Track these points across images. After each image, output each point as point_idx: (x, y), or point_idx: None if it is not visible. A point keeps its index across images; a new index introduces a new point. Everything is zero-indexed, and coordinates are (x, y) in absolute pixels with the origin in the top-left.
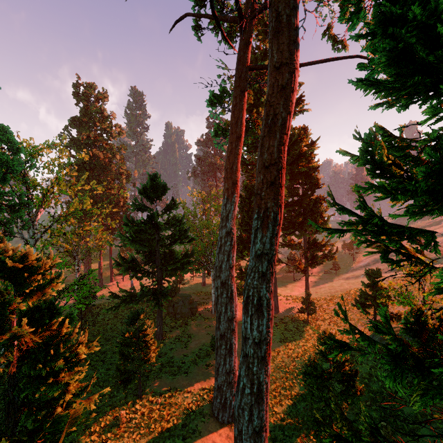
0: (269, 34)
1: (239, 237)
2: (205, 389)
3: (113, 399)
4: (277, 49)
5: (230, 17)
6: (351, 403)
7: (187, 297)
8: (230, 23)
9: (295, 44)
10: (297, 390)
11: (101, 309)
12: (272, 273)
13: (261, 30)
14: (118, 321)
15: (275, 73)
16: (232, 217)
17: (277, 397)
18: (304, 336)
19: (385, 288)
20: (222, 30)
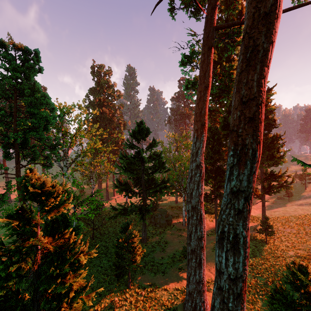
0: None
1: (205, 168)
2: (178, 289)
3: (110, 285)
4: None
5: None
6: None
7: (164, 212)
8: (198, 0)
9: None
10: (261, 306)
11: (106, 215)
12: (249, 211)
13: (223, 3)
14: (116, 225)
15: (256, 1)
16: (201, 152)
17: None
18: (263, 254)
19: None
20: None
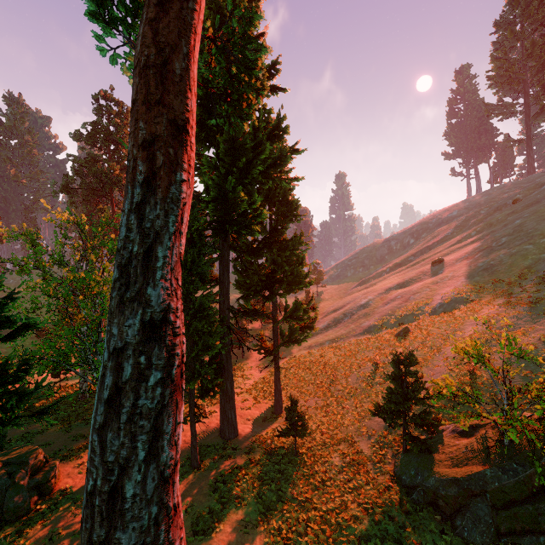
0: None
1: None
2: None
3: None
4: None
5: None
6: None
7: (28, 458)
8: None
9: None
10: None
11: None
12: None
13: None
14: None
15: None
16: (171, 259)
17: None
18: (298, 488)
19: (420, 382)
20: None
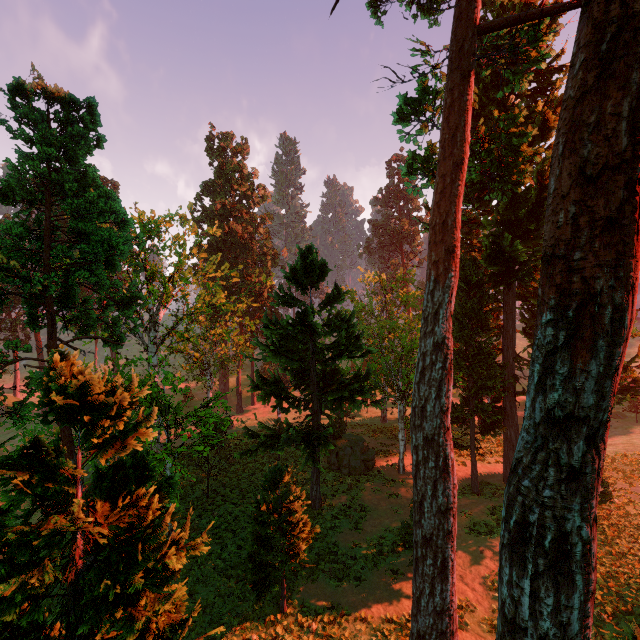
0: None
1: None
2: (393, 621)
3: (243, 603)
4: None
5: None
6: None
7: (359, 441)
8: None
9: None
10: None
11: (237, 445)
12: (597, 472)
13: None
14: (257, 468)
15: None
16: (446, 315)
17: None
18: None
19: None
20: None
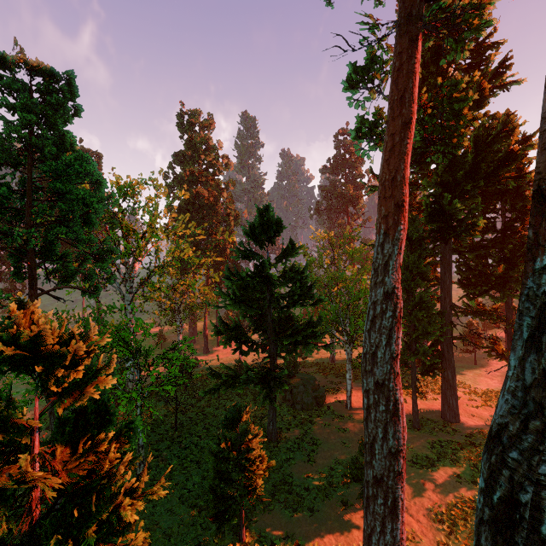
0: None
1: None
2: None
3: (205, 532)
4: None
5: None
6: None
7: (311, 380)
8: None
9: None
10: None
11: (203, 382)
12: None
13: None
14: (220, 403)
15: None
16: (396, 266)
17: None
18: None
19: None
20: None
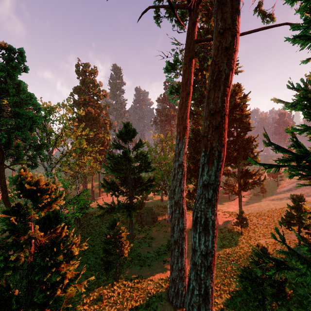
0: (214, 7)
1: (188, 168)
2: (163, 279)
3: (98, 280)
4: (222, 17)
5: (181, 5)
6: (281, 305)
7: (150, 209)
8: (181, 11)
9: (237, 12)
10: (234, 287)
11: (92, 215)
12: (216, 200)
13: (204, 14)
14: (103, 224)
15: (220, 38)
16: (183, 153)
17: (217, 291)
18: (238, 244)
19: (308, 211)
20: (175, 13)
